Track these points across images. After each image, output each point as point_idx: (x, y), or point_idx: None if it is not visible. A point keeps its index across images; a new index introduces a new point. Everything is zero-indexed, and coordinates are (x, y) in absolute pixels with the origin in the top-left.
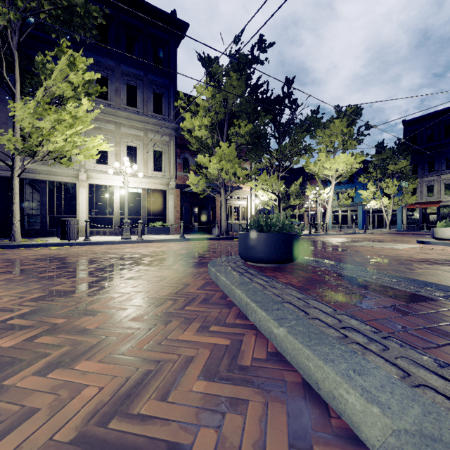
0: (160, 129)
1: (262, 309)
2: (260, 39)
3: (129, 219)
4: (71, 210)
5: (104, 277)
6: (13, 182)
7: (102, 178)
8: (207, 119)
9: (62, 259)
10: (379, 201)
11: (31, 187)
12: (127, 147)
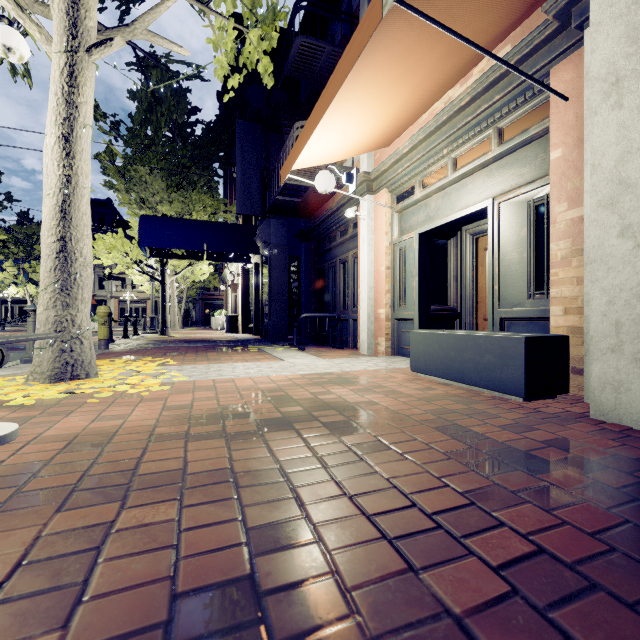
0: None
1: None
2: None
3: None
4: None
5: None
6: None
7: None
8: None
9: None
10: (23, 288)
11: None
12: None
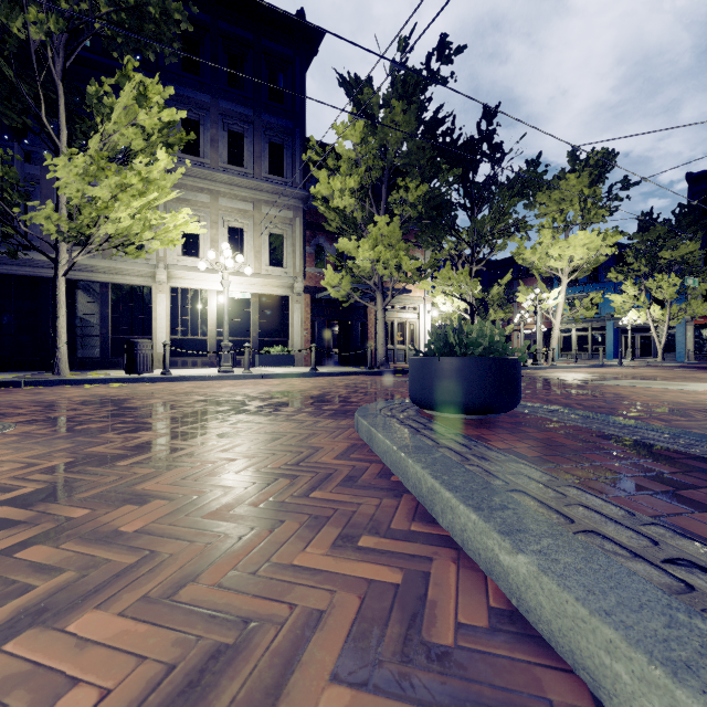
0: (280, 200)
1: (469, 504)
2: (441, 42)
3: (232, 341)
4: (144, 328)
5: (178, 432)
6: (57, 284)
7: (190, 278)
8: (354, 178)
9: (121, 402)
10: (644, 312)
11: (87, 293)
12: (229, 229)
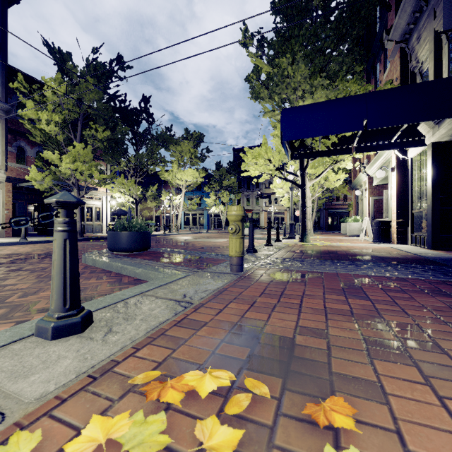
0: None
1: (131, 266)
2: (119, 58)
3: None
4: None
5: None
6: None
7: None
8: (59, 116)
9: None
10: (218, 207)
11: None
12: None
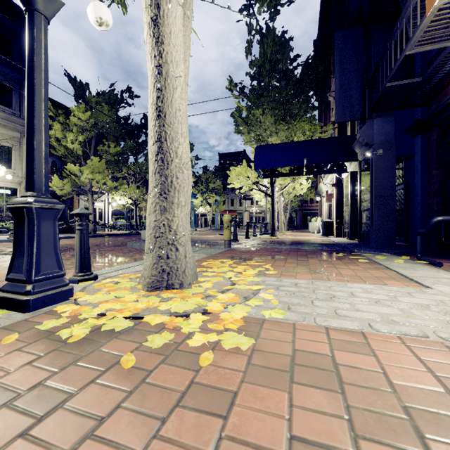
0: (10, 124)
1: None
2: (129, 89)
3: None
4: None
5: None
6: None
7: None
8: (82, 137)
9: None
10: (205, 208)
11: None
12: None
